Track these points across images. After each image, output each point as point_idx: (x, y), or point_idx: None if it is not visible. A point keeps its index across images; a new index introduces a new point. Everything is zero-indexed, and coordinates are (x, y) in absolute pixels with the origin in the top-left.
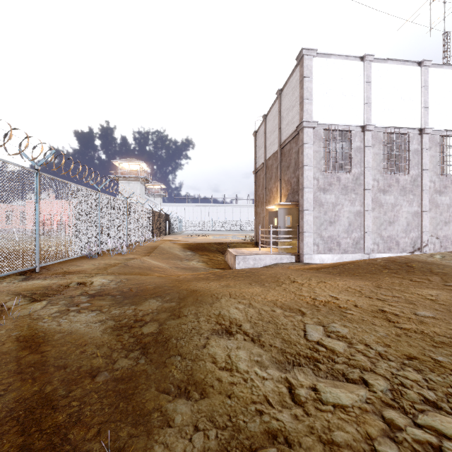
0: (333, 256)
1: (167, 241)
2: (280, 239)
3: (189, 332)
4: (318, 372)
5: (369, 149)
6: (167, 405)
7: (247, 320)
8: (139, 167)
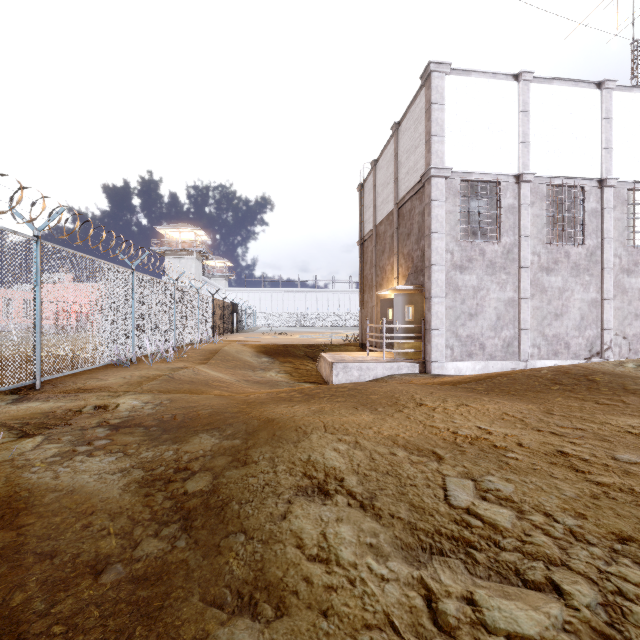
0: (475, 364)
1: (233, 342)
2: (398, 339)
3: (260, 492)
4: (474, 568)
5: (527, 209)
6: (217, 632)
7: (352, 470)
8: (194, 236)
